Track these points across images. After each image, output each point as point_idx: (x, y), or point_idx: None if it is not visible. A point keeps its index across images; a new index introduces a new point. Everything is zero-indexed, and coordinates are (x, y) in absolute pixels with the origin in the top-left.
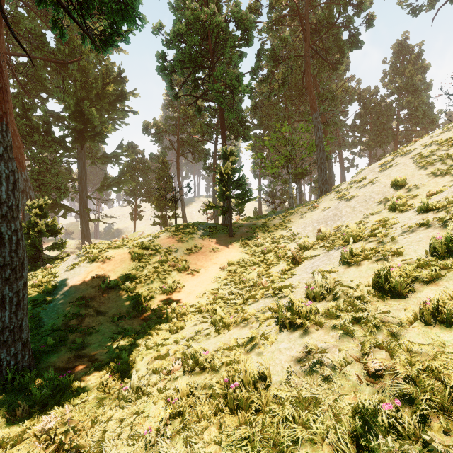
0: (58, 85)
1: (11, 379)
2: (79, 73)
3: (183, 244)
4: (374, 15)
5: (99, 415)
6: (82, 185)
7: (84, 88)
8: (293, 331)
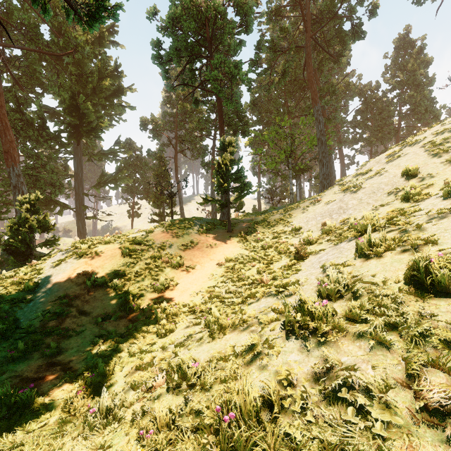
0: (53, 79)
1: None
2: (74, 67)
3: (178, 239)
4: (377, 3)
5: (55, 448)
6: (78, 182)
7: (80, 83)
8: (305, 338)
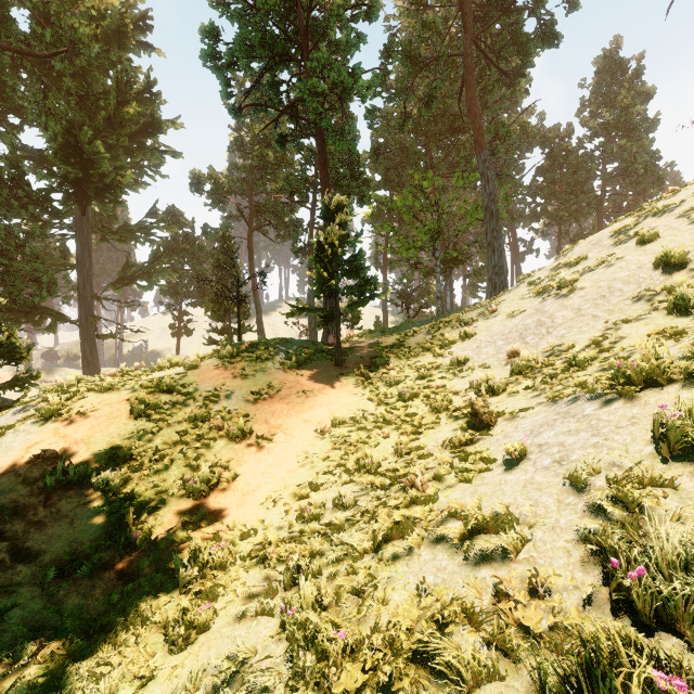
0: (36, 100)
1: None
2: (75, 81)
3: (245, 381)
4: None
5: None
6: (84, 277)
7: (84, 108)
8: None
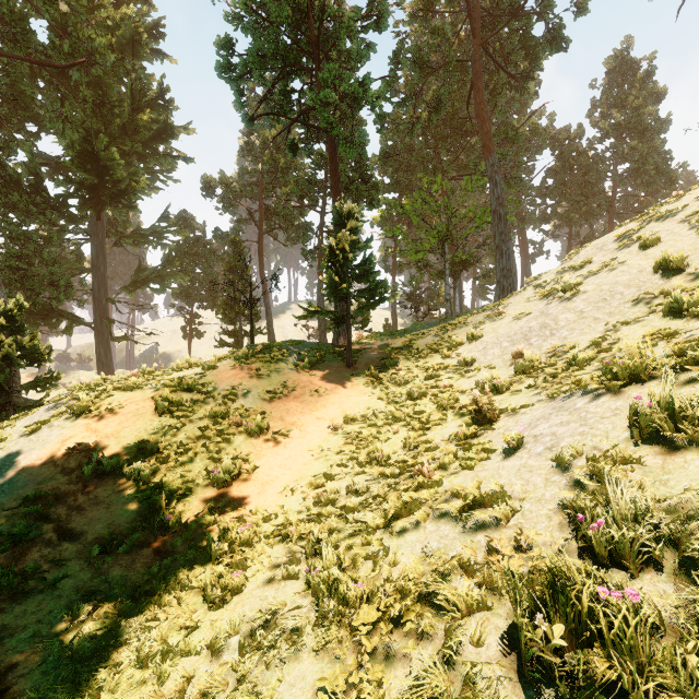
0: (54, 108)
1: None
2: (91, 90)
3: (260, 381)
4: None
5: None
6: (98, 280)
7: (100, 116)
8: None
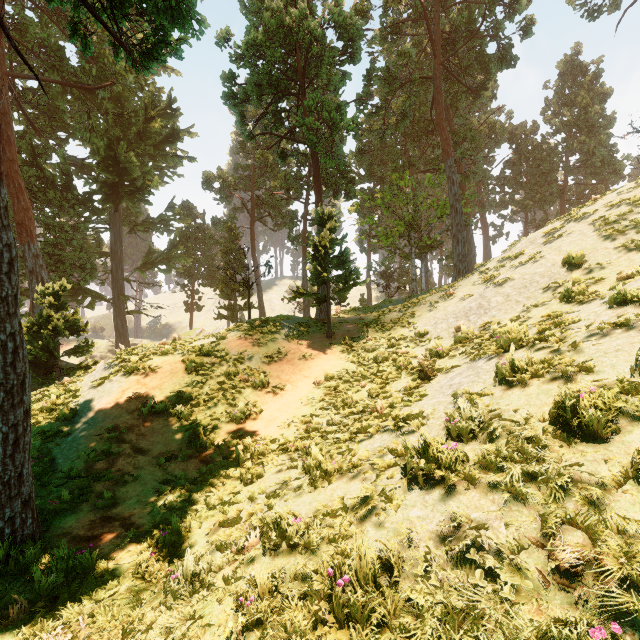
0: (82, 120)
1: (5, 555)
2: (112, 104)
3: (261, 348)
4: (533, 18)
5: (134, 620)
6: (116, 263)
7: (119, 125)
8: (429, 489)
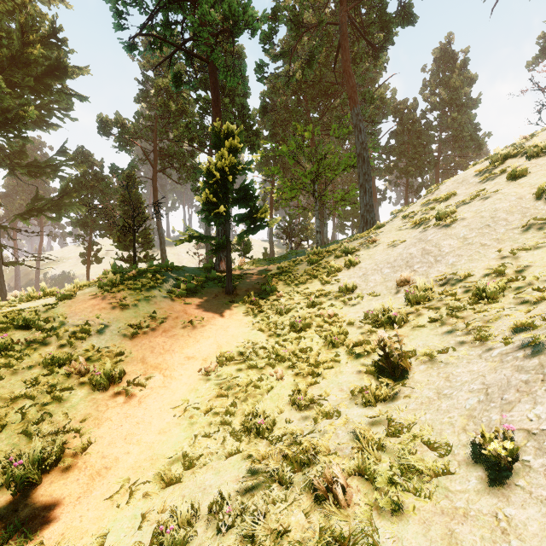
0: None
1: None
2: None
3: (124, 312)
4: None
5: None
6: None
7: None
8: None
